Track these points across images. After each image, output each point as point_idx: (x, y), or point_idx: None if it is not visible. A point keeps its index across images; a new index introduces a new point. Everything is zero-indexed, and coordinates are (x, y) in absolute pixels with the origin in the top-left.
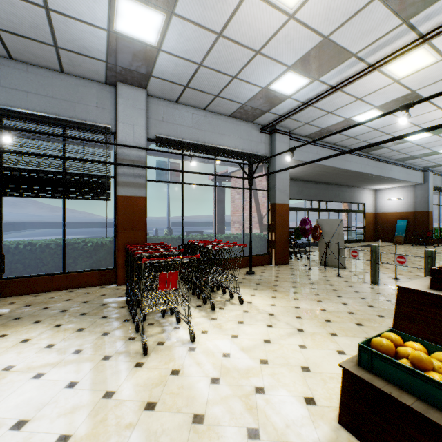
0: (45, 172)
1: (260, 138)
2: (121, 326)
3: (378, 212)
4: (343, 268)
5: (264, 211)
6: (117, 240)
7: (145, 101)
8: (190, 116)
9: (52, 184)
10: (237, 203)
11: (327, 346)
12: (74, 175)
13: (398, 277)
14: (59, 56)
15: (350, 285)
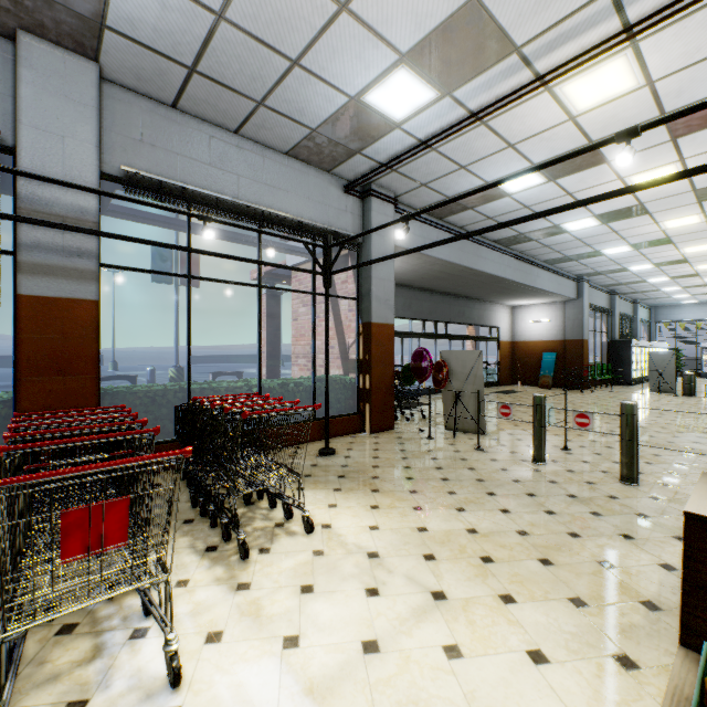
0: None
1: (344, 203)
2: None
3: (517, 340)
4: (482, 433)
5: (352, 337)
6: (16, 400)
7: (95, 87)
8: (205, 141)
9: None
10: (303, 322)
11: (503, 640)
12: None
13: (568, 446)
14: None
15: (502, 467)
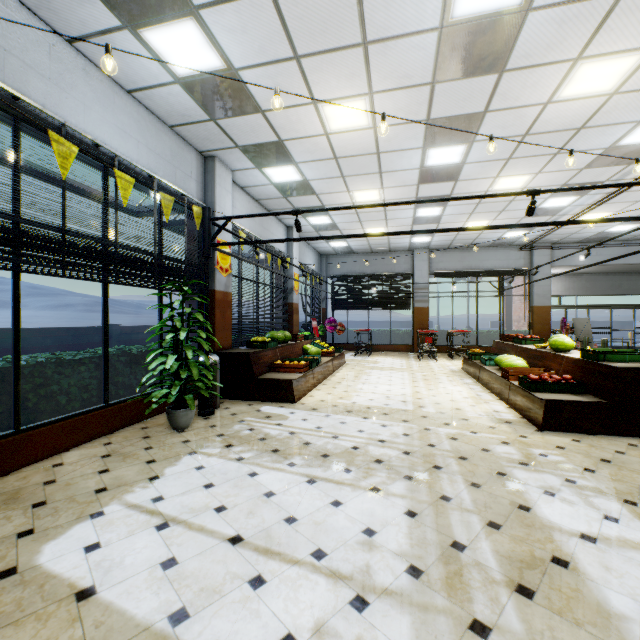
0: (384, 299)
1: (518, 256)
2: (414, 358)
3: None
4: None
5: (527, 312)
6: (413, 330)
7: (428, 255)
8: (456, 254)
9: (386, 303)
10: (516, 304)
11: None
12: (395, 299)
13: None
14: (390, 249)
15: None
